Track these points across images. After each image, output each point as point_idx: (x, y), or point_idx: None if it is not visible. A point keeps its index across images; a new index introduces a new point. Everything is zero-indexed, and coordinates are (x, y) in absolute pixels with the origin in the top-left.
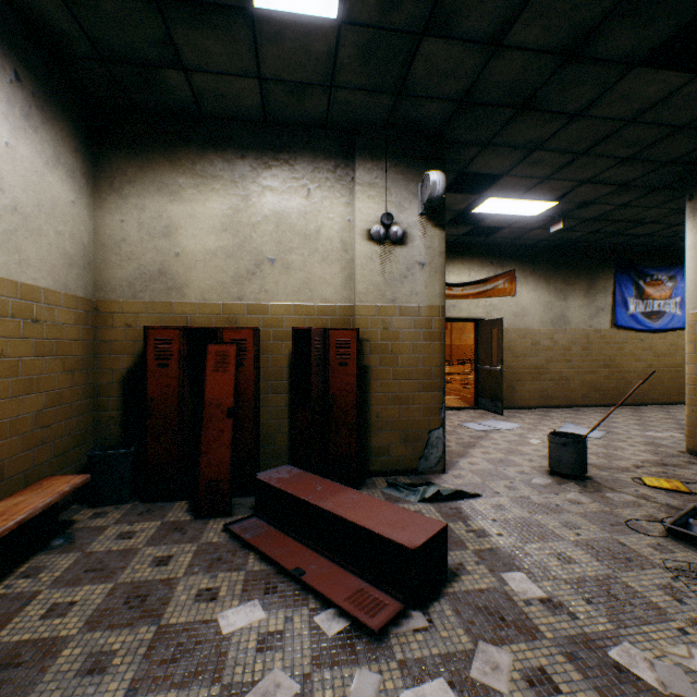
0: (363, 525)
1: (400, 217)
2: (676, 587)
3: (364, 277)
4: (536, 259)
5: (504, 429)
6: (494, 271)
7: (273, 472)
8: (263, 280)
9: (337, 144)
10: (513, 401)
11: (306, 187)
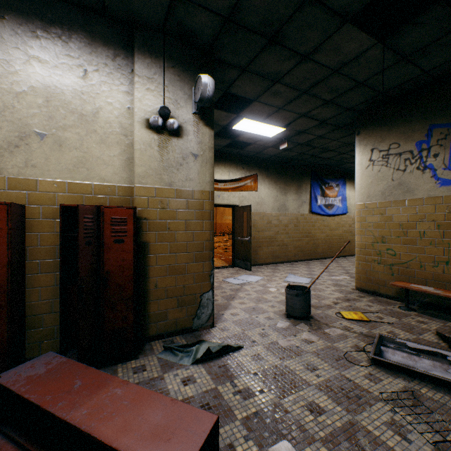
0: (117, 448)
1: (176, 112)
2: (398, 421)
3: (143, 161)
4: (269, 168)
5: (253, 281)
6: (245, 174)
7: (26, 367)
8: (29, 154)
9: (116, 34)
10: (256, 260)
11: (83, 68)
